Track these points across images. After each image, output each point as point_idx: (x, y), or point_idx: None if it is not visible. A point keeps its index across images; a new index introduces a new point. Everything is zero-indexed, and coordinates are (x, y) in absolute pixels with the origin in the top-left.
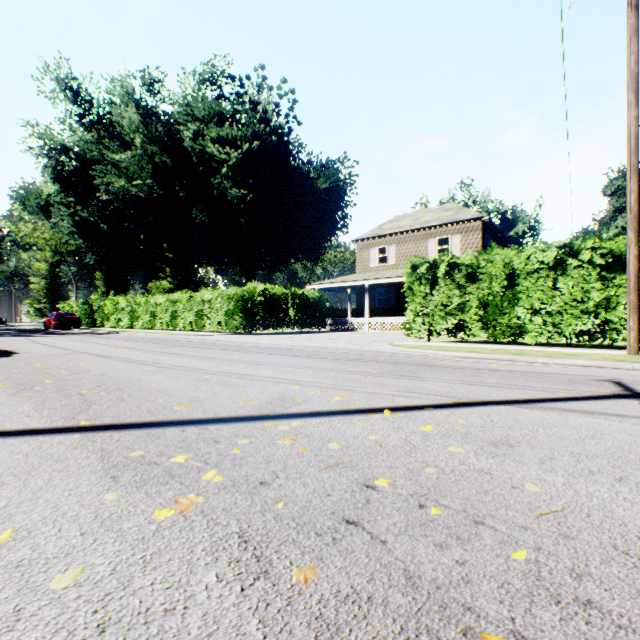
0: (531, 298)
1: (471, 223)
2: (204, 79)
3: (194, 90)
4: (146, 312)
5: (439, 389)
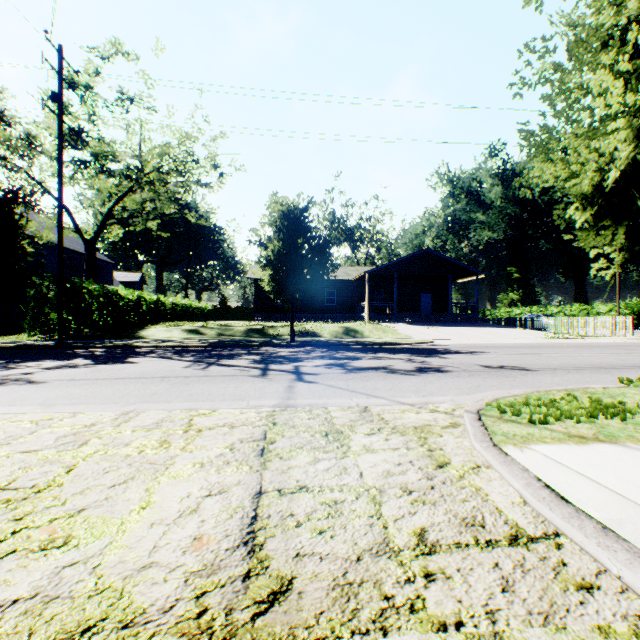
0: None
1: None
2: None
3: None
4: None
5: None
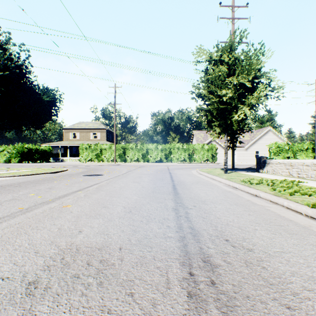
0: (105, 154)
1: (103, 130)
2: None
3: None
4: None
5: (79, 166)
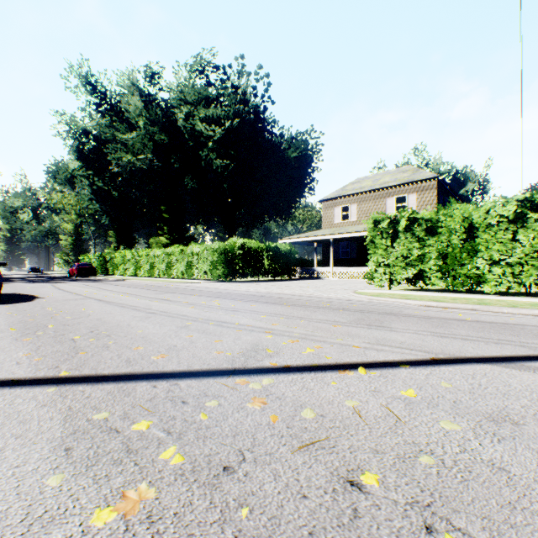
0: (490, 250)
1: (426, 182)
2: (194, 69)
3: (186, 79)
4: (147, 263)
5: (410, 341)
